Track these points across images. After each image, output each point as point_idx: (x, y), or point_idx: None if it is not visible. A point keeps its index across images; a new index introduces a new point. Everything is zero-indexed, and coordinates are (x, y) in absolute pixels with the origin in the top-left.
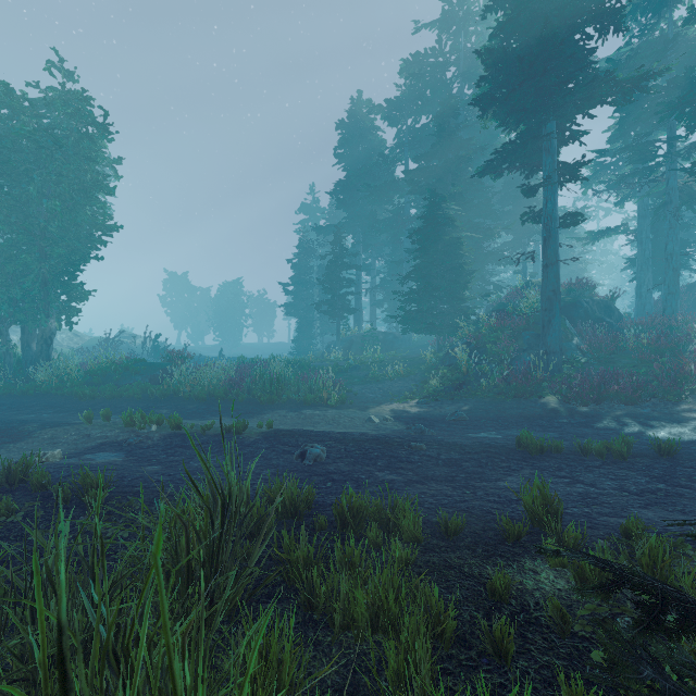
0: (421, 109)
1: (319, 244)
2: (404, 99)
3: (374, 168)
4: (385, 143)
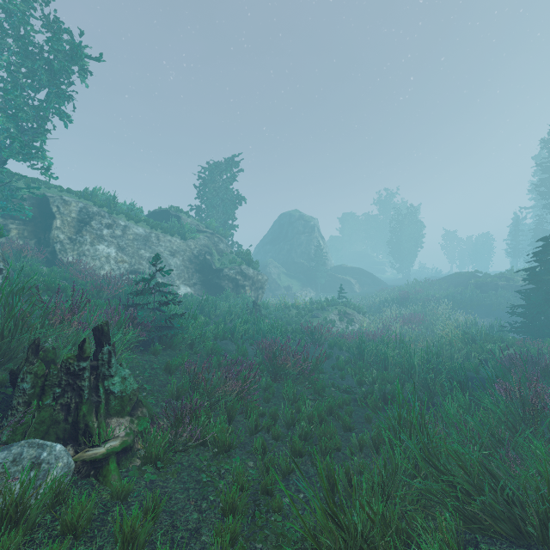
0: None
1: (522, 218)
2: None
3: None
4: None
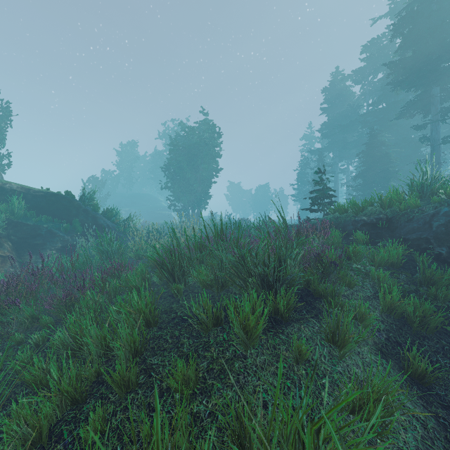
0: (377, 70)
1: (312, 160)
2: (364, 68)
3: (344, 112)
4: (354, 94)
